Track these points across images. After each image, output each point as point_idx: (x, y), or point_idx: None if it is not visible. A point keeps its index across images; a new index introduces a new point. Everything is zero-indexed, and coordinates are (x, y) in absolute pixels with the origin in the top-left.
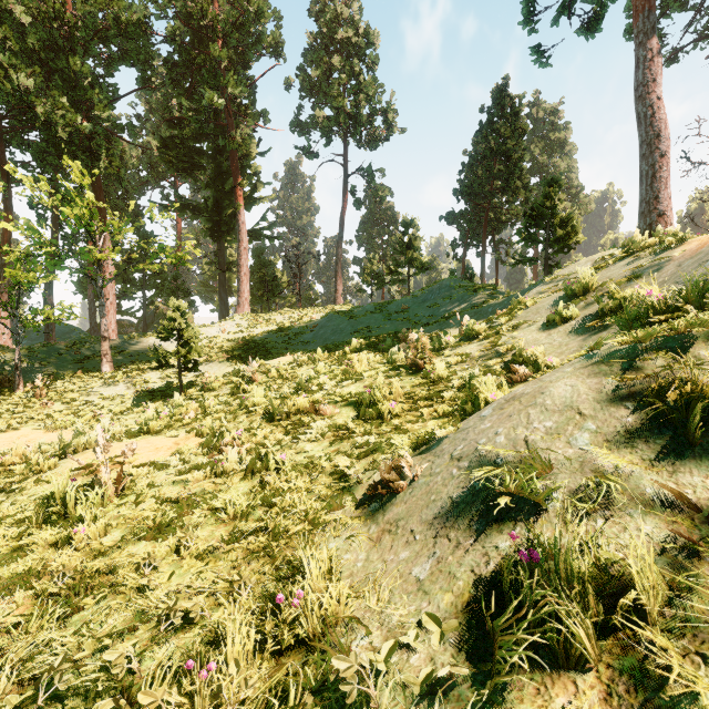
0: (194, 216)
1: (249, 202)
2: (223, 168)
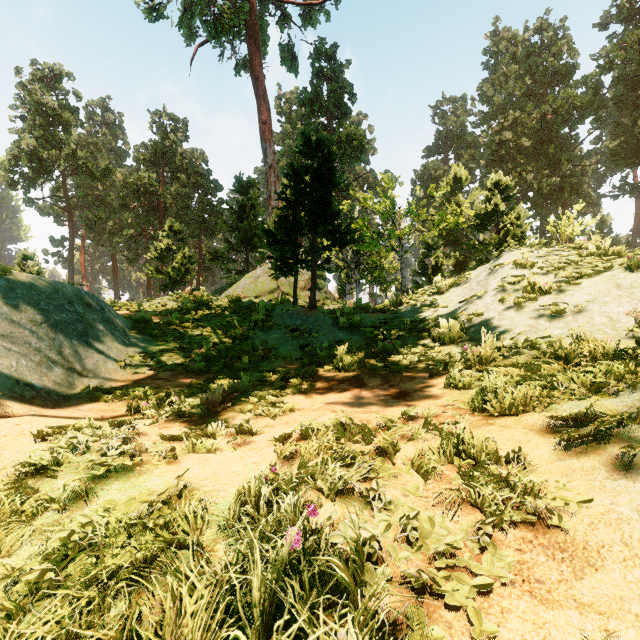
0: None
1: None
2: None
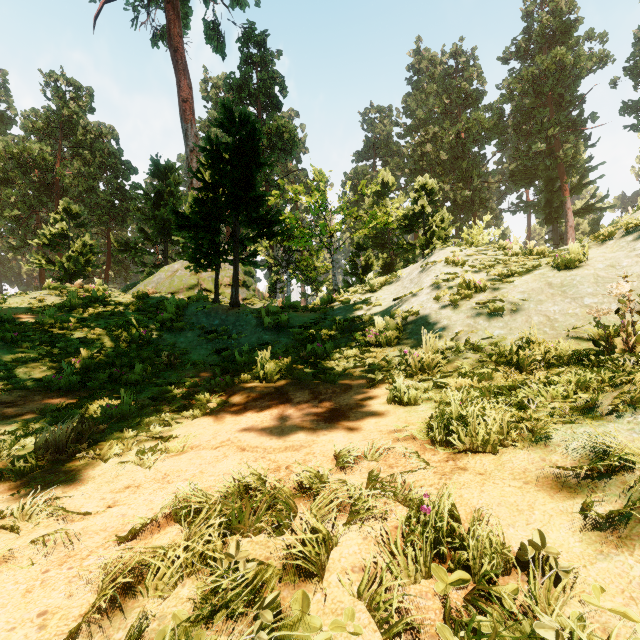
0: (535, 210)
1: (578, 188)
2: (551, 176)
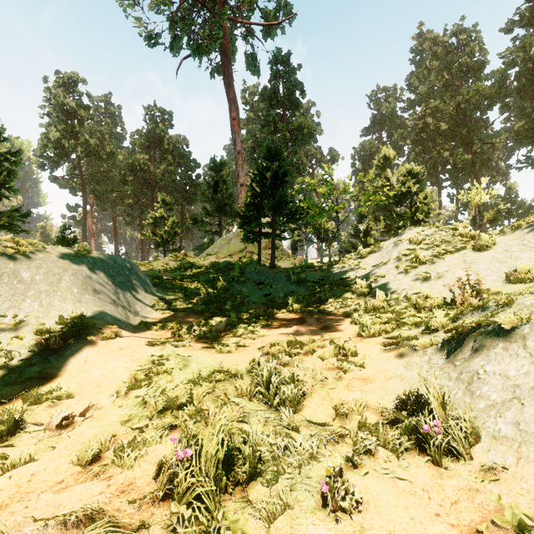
0: None
1: None
2: None
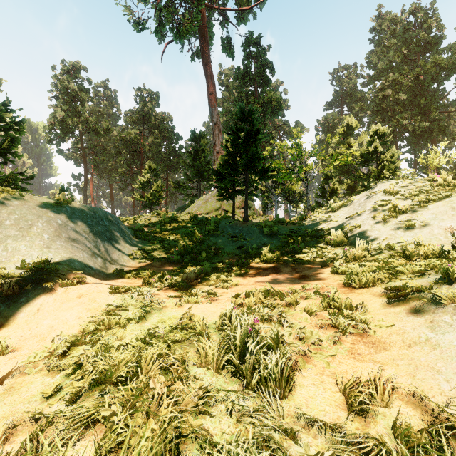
0: None
1: None
2: None
